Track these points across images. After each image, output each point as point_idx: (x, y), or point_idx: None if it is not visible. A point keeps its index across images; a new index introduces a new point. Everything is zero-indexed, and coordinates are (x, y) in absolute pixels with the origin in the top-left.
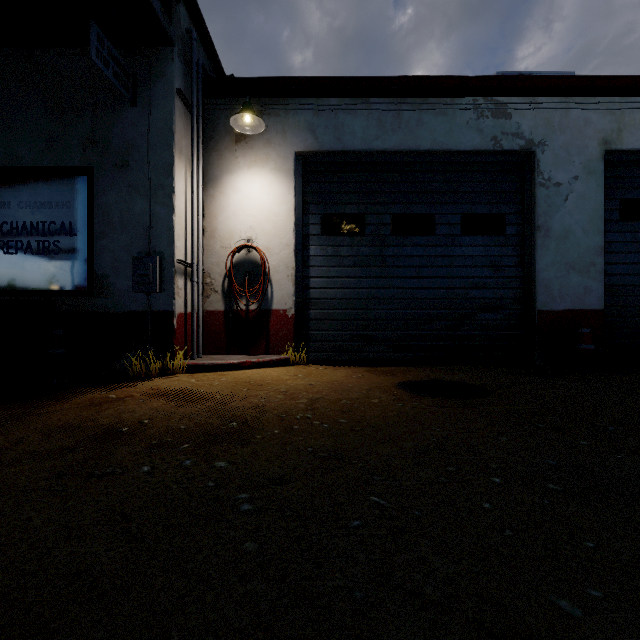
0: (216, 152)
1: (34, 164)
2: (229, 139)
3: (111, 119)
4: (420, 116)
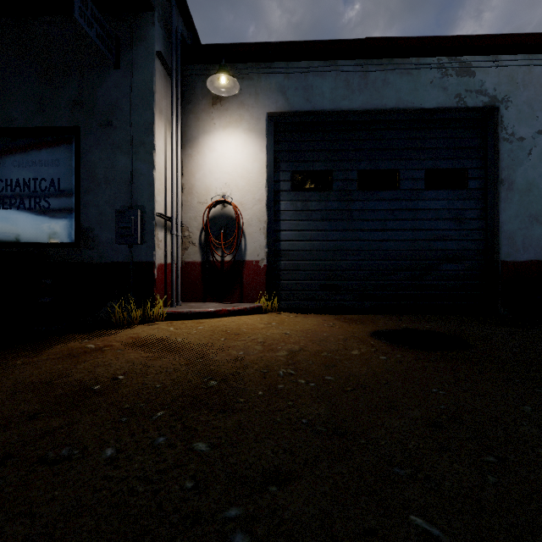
0: (194, 114)
1: (26, 125)
2: (206, 102)
3: (96, 81)
4: (386, 76)
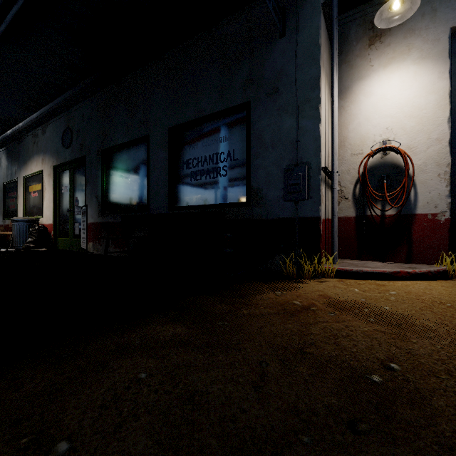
0: (346, 64)
1: (211, 112)
2: (360, 46)
3: (264, 57)
4: None
